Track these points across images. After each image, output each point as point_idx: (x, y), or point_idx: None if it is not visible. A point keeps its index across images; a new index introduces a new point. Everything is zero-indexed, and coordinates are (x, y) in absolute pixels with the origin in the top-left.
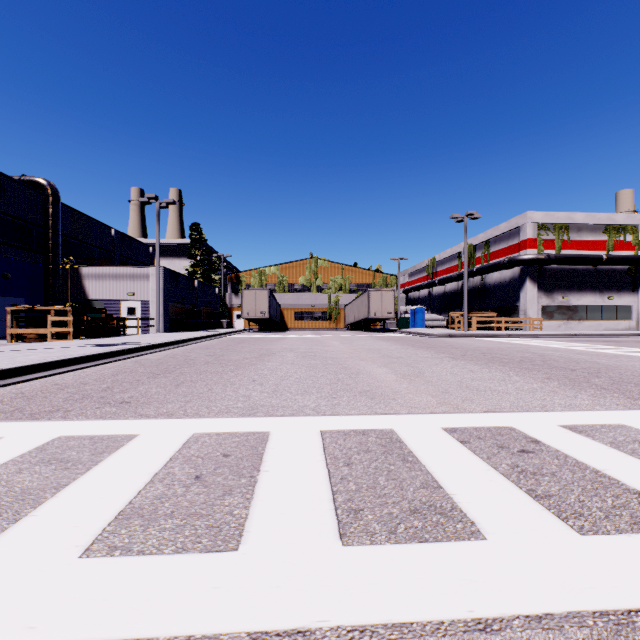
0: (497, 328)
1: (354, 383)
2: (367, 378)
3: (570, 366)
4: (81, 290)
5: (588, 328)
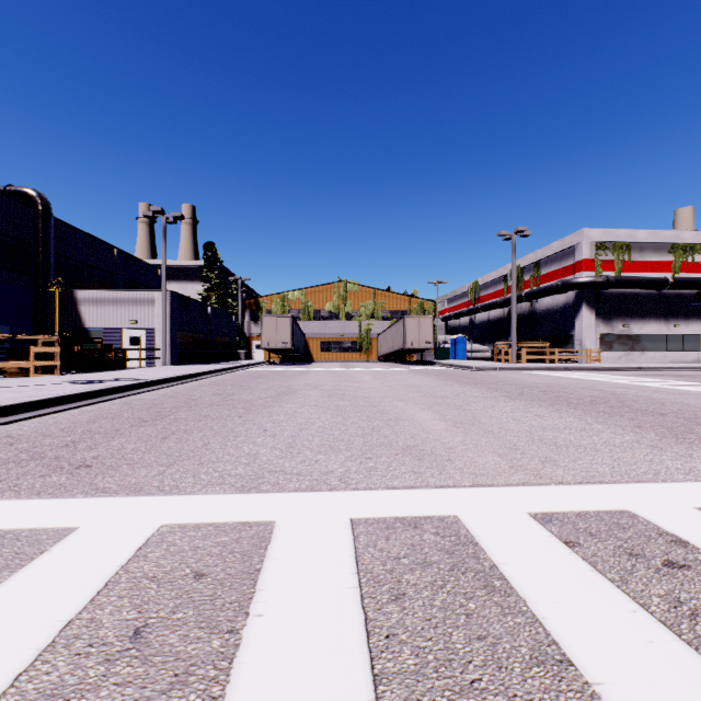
0: (549, 360)
1: (394, 434)
2: (409, 426)
3: (656, 409)
4: (76, 317)
5: (652, 360)
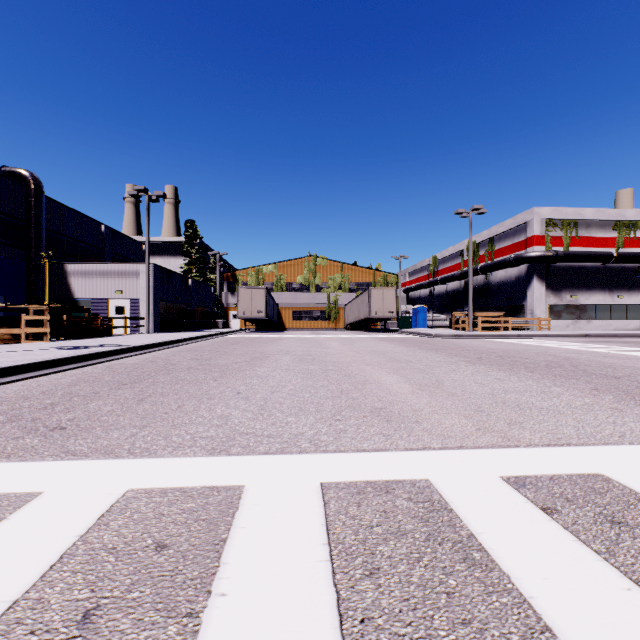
0: (503, 328)
1: (362, 397)
2: (376, 389)
3: (609, 372)
4: (66, 288)
5: (597, 328)
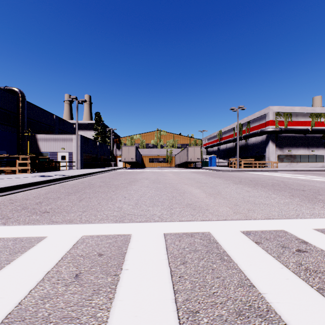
0: (254, 166)
1: (182, 199)
2: (189, 195)
3: (301, 188)
4: (37, 147)
5: (301, 166)
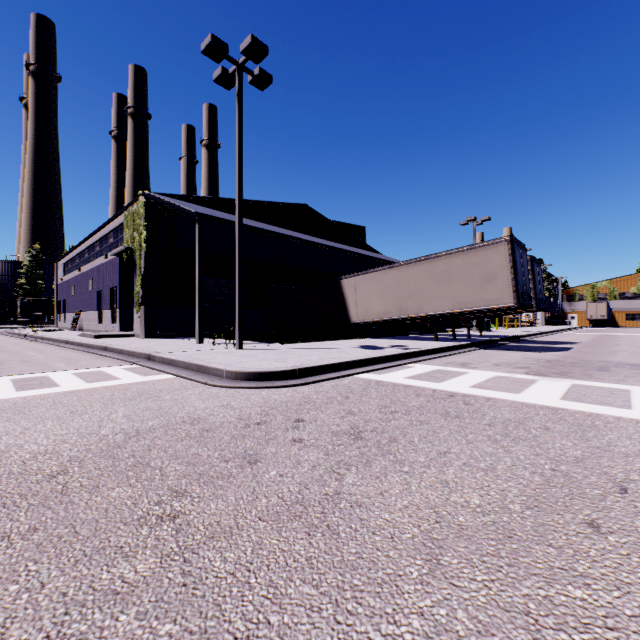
0: None
1: None
2: None
3: None
4: None
5: None
